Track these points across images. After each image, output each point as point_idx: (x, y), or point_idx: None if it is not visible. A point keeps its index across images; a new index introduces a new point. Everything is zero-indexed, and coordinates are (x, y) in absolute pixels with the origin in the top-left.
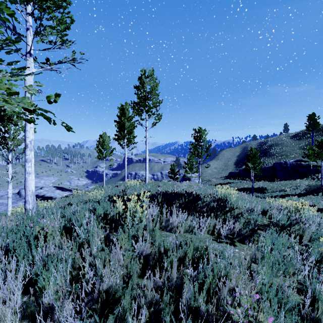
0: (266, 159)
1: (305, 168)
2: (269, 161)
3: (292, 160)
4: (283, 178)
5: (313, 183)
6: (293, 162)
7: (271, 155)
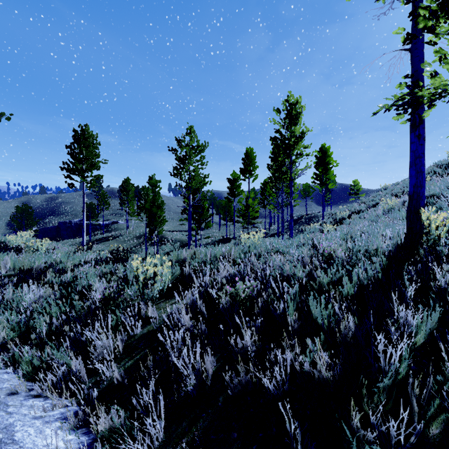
0: (54, 219)
1: (87, 227)
2: (57, 221)
3: (77, 220)
4: (68, 238)
5: (88, 239)
6: (78, 221)
7: (60, 214)
